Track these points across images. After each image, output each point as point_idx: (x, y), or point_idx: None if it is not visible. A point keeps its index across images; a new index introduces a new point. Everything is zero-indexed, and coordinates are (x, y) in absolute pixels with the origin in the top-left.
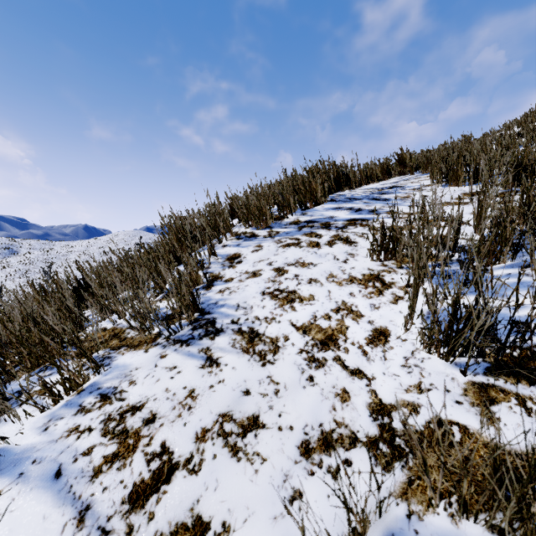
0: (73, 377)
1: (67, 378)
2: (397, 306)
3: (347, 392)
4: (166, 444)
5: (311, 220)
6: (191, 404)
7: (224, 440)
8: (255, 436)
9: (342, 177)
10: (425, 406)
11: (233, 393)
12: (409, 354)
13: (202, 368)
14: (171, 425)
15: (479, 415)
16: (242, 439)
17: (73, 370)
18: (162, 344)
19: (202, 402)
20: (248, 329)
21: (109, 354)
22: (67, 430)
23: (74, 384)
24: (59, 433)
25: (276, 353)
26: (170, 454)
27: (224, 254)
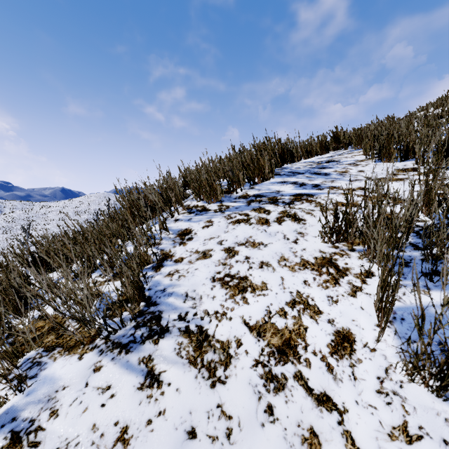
0: None
1: None
2: (356, 300)
3: (315, 435)
4: None
5: (258, 194)
6: None
7: None
8: None
9: (287, 153)
10: None
11: (175, 434)
12: (383, 373)
13: (140, 390)
14: None
15: None
16: None
17: None
18: (99, 348)
19: None
20: (196, 328)
21: (40, 358)
22: None
23: None
24: None
25: (228, 366)
26: None
27: (175, 229)
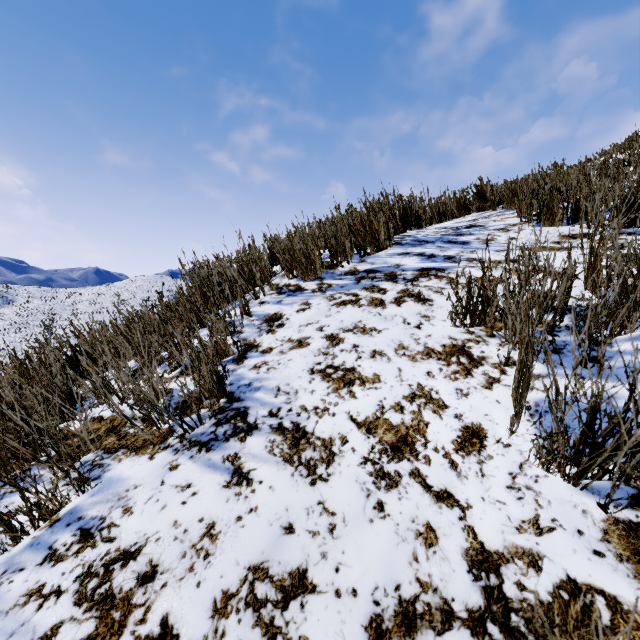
0: (44, 501)
1: (35, 503)
2: (492, 393)
3: (432, 530)
4: (168, 620)
5: (371, 269)
6: (209, 548)
7: (256, 613)
8: (302, 607)
9: (411, 214)
10: (550, 558)
11: (269, 529)
12: (517, 469)
13: (226, 488)
14: (178, 586)
15: (633, 578)
16: (282, 612)
17: (50, 484)
18: (173, 447)
19: (224, 545)
20: (291, 425)
21: (101, 460)
22: (25, 592)
23: (46, 511)
24: (12, 598)
25: (331, 464)
26: (173, 639)
27: (261, 313)
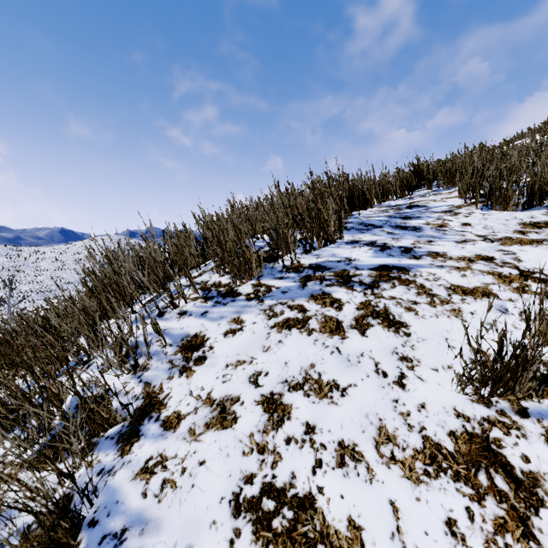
0: None
1: None
2: None
3: None
4: None
5: (318, 265)
6: None
7: None
8: None
9: (360, 197)
10: None
11: None
12: None
13: None
14: None
15: None
16: None
17: None
18: None
19: None
20: None
21: None
22: None
23: None
24: None
25: None
26: None
27: (177, 333)
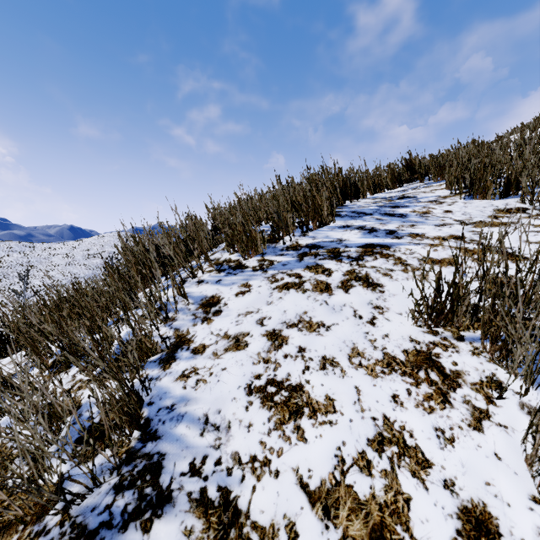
0: None
1: None
2: (485, 439)
3: None
4: None
5: (313, 244)
6: None
7: None
8: None
9: (351, 188)
10: None
11: None
12: None
13: None
14: None
15: None
16: None
17: None
18: (47, 536)
19: None
20: (218, 495)
21: None
22: None
23: None
24: None
25: None
26: None
27: (197, 295)
